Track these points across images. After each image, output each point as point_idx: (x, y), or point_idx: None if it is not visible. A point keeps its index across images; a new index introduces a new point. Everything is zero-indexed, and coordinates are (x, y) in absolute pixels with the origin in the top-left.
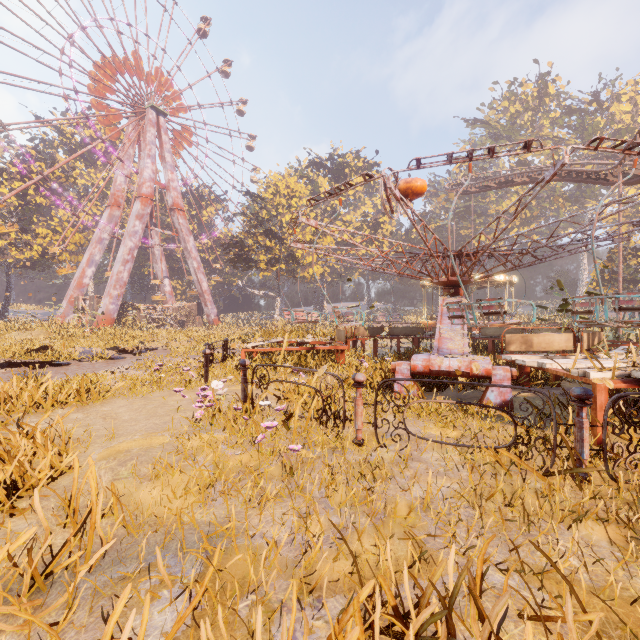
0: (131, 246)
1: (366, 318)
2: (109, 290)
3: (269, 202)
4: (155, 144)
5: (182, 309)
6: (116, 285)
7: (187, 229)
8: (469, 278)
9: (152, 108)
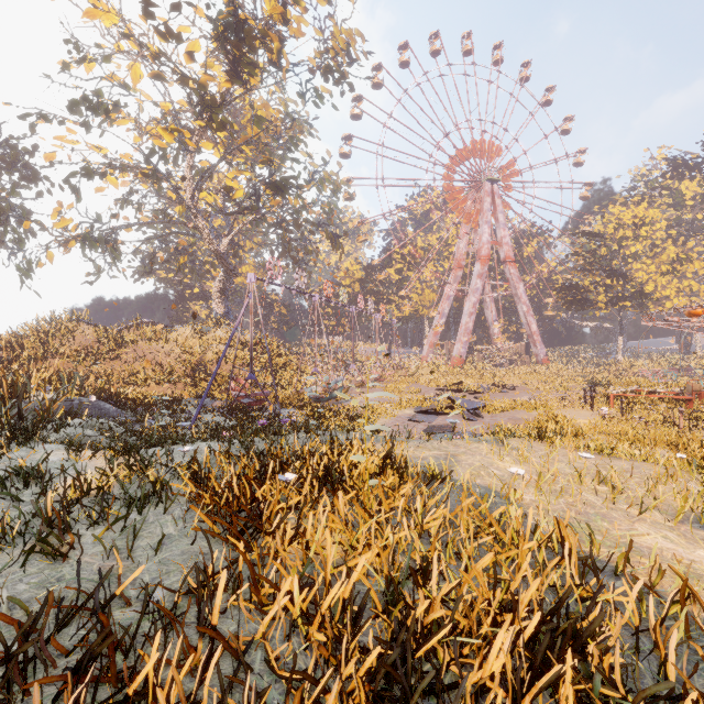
0: (474, 301)
1: None
2: (460, 337)
3: (609, 237)
4: (490, 210)
5: (511, 349)
6: (464, 333)
7: (517, 277)
8: None
9: (487, 180)
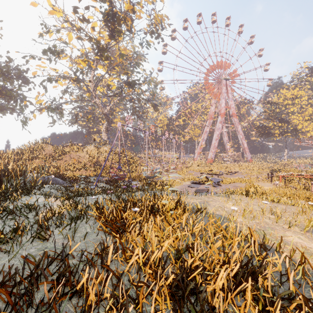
0: (218, 133)
1: None
2: (211, 150)
3: (280, 104)
4: (225, 92)
5: (235, 155)
6: (213, 148)
7: (237, 122)
8: None
9: (224, 79)
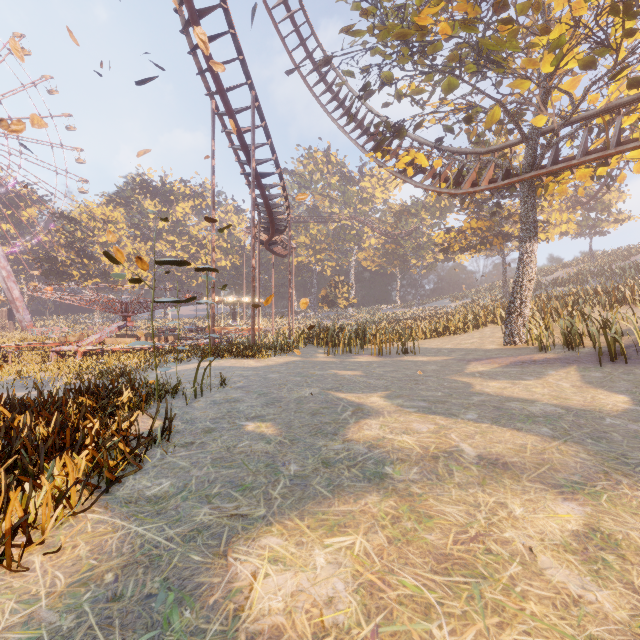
0: None
1: (187, 323)
2: None
3: (85, 224)
4: None
5: None
6: None
7: None
8: (129, 314)
9: None
